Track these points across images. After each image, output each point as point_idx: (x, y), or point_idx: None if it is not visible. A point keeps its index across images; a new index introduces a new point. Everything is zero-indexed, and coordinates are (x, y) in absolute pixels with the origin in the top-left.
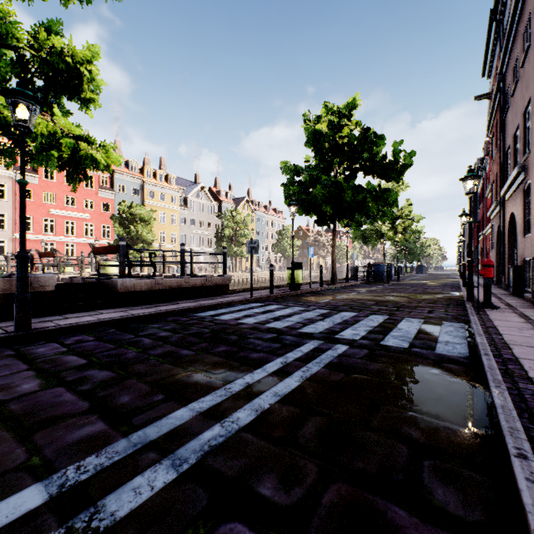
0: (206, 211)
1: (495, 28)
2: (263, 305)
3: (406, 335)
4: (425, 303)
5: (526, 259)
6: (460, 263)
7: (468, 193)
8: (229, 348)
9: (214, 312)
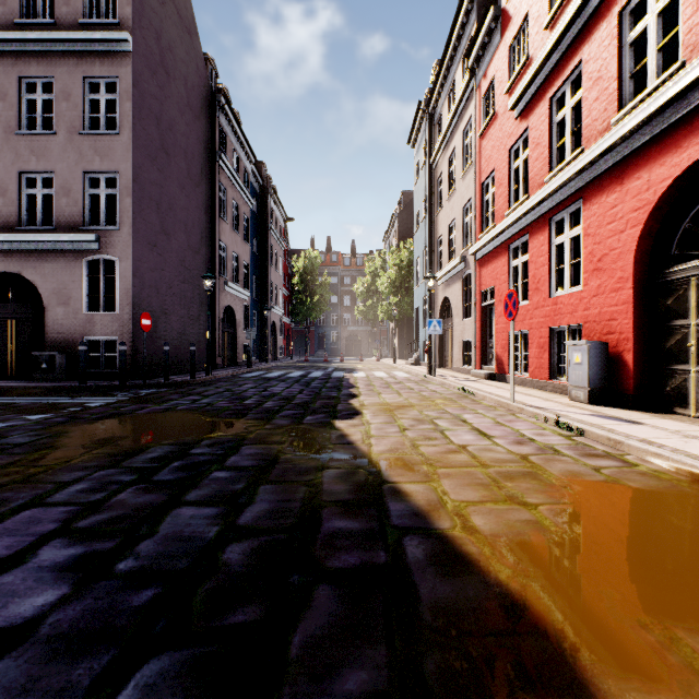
0: None
1: None
2: None
3: None
4: None
5: None
6: None
7: None
8: None
9: None
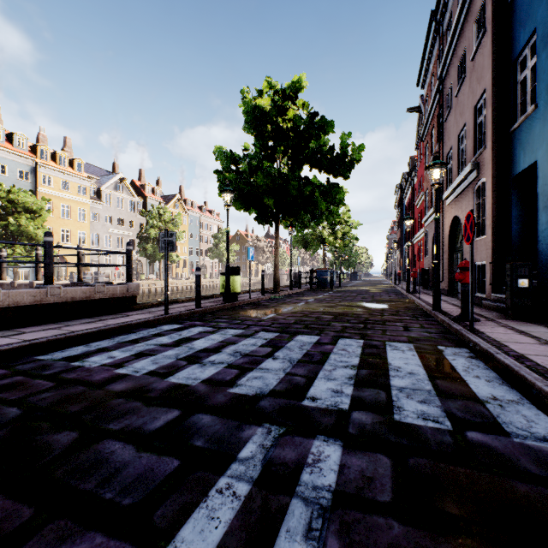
0: (127, 207)
1: (433, 33)
2: (179, 328)
3: (420, 386)
4: (389, 315)
5: (476, 264)
6: (394, 269)
7: (435, 183)
8: (2, 512)
9: (82, 348)
